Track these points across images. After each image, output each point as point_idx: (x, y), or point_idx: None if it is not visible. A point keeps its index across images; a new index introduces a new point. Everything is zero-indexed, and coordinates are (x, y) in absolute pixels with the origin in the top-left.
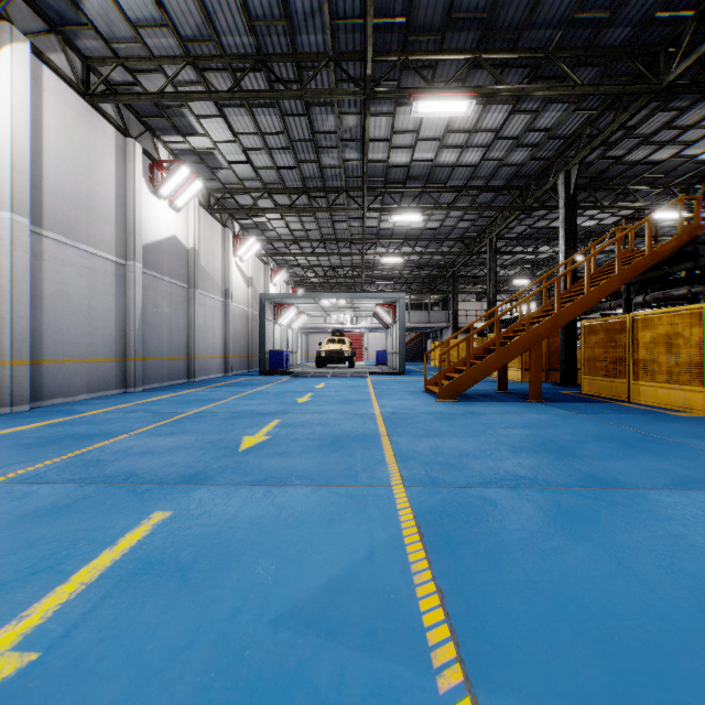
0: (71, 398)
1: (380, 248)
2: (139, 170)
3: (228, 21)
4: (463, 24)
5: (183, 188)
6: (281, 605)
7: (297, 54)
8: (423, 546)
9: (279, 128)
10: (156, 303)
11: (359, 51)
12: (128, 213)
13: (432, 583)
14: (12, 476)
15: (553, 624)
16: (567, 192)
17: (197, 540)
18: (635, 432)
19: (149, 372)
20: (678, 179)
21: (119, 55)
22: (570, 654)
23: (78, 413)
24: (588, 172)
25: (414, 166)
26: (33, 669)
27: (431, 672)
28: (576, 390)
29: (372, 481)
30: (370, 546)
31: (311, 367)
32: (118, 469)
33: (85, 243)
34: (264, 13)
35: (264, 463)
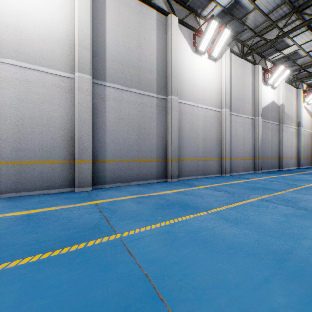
0: (238, 173)
1: None
2: (260, 77)
3: None
4: None
5: (278, 77)
6: None
7: None
8: None
9: None
10: (265, 133)
11: None
12: (255, 97)
13: None
14: (259, 198)
15: None
16: None
17: None
18: None
19: (262, 164)
20: None
21: (256, 32)
22: None
23: (248, 179)
24: None
25: None
26: None
27: None
28: None
29: None
30: None
31: None
32: (304, 206)
33: (242, 114)
34: None
35: None
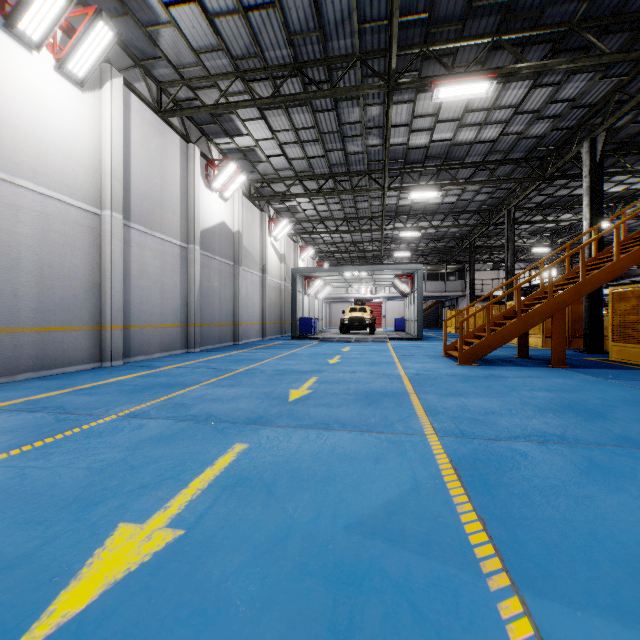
0: (149, 356)
1: (398, 223)
2: (197, 169)
3: (271, 38)
4: (483, 11)
5: (230, 182)
6: (349, 517)
7: (328, 58)
8: (461, 484)
9: (310, 123)
10: (210, 278)
11: (384, 48)
12: (189, 205)
13: (473, 513)
14: (126, 412)
15: (590, 554)
16: (592, 159)
17: (273, 466)
18: None
19: (204, 336)
20: None
21: (184, 77)
22: (607, 578)
23: (157, 368)
24: (616, 137)
25: (433, 147)
26: (183, 540)
27: (481, 576)
28: (602, 357)
29: (408, 431)
30: (414, 481)
31: (335, 333)
32: (199, 411)
33: (159, 232)
34: (301, 27)
35: (312, 411)
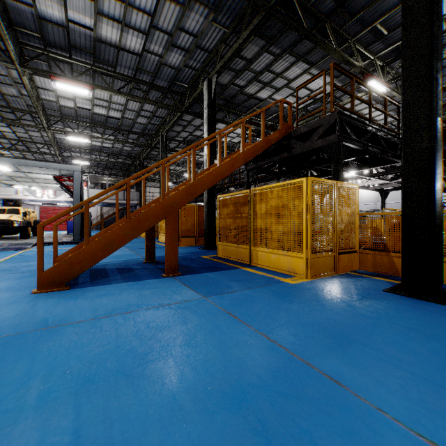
0: None
1: (70, 129)
2: None
3: None
4: None
5: None
6: None
7: None
8: None
9: None
10: None
11: None
12: None
13: None
14: None
15: None
16: (210, 95)
17: None
18: (269, 347)
19: None
20: (270, 117)
21: None
22: None
23: None
24: (224, 94)
25: (74, 31)
26: None
27: None
28: (214, 253)
29: None
30: None
31: None
32: None
33: None
34: None
35: None
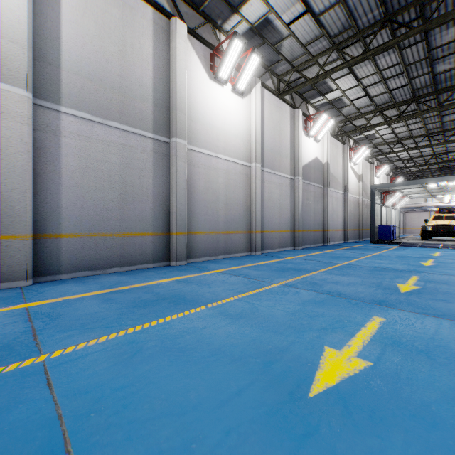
0: (273, 250)
1: None
2: (300, 125)
3: (364, 8)
4: None
5: (322, 127)
6: None
7: None
8: None
9: (395, 61)
10: (307, 198)
11: None
12: (295, 150)
13: None
14: (283, 283)
15: None
16: None
17: (418, 339)
18: None
19: (304, 238)
20: None
21: (294, 66)
22: None
23: (282, 258)
24: None
25: None
26: (374, 368)
27: None
28: None
29: None
30: None
31: (414, 239)
32: (329, 289)
33: (278, 171)
34: None
35: (431, 304)
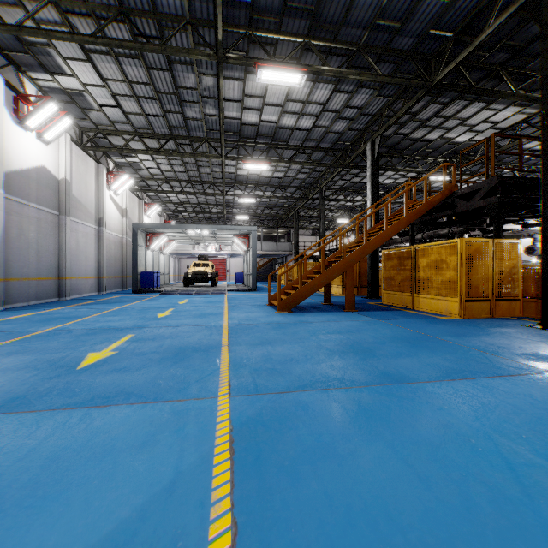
0: None
1: (238, 190)
2: (1, 99)
3: None
4: (296, 13)
5: (52, 123)
6: None
7: (158, 14)
8: (231, 466)
9: (145, 79)
10: (23, 227)
11: (213, 20)
12: None
13: (229, 514)
14: None
15: None
16: (373, 155)
17: None
18: (416, 333)
19: (13, 292)
20: (443, 154)
21: None
22: None
23: None
24: (387, 143)
25: (262, 126)
26: None
27: None
28: (379, 301)
29: (201, 393)
30: (175, 473)
31: (180, 286)
32: None
33: None
34: None
35: (98, 381)
